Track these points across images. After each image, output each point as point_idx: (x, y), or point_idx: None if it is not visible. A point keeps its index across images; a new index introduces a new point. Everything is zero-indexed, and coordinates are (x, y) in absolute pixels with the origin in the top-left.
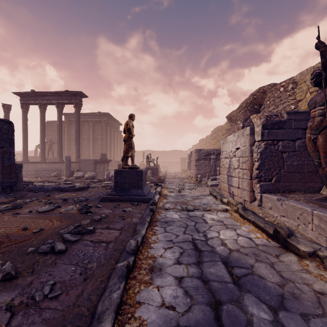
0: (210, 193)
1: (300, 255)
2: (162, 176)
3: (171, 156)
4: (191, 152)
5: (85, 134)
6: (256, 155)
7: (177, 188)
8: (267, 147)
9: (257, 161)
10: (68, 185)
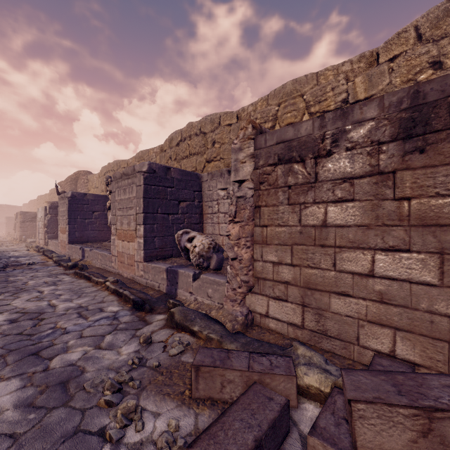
0: (26, 246)
1: (40, 252)
2: None
3: None
4: (17, 213)
5: None
6: (46, 221)
7: None
8: (52, 217)
9: (47, 224)
10: None
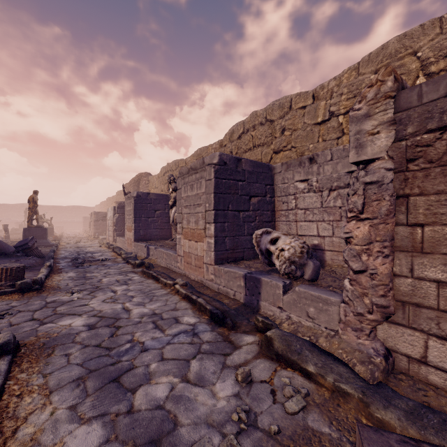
0: (98, 243)
1: (110, 249)
2: (58, 236)
3: (70, 214)
4: (91, 213)
5: None
6: (115, 220)
7: (74, 242)
8: (119, 216)
9: (115, 223)
10: None
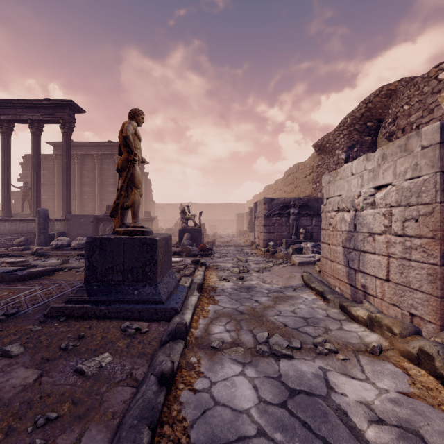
0: (304, 283)
1: None
2: (209, 242)
3: (222, 212)
4: (255, 203)
5: (88, 175)
6: None
7: (235, 268)
8: None
9: None
10: (7, 268)
